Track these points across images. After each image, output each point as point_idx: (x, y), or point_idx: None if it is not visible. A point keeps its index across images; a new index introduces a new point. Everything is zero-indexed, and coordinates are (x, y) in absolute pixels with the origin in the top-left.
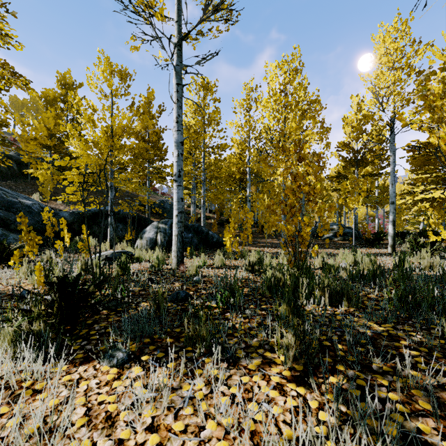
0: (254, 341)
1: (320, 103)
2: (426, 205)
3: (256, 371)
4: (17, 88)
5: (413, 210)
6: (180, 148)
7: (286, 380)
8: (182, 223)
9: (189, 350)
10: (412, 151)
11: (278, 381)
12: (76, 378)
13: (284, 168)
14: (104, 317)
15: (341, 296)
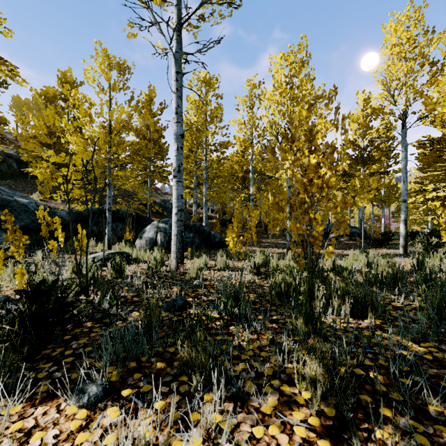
0: (265, 366)
1: (334, 87)
2: (436, 204)
3: (273, 417)
4: (5, 77)
5: (420, 209)
6: (180, 141)
7: (315, 433)
8: (182, 222)
9: (183, 380)
10: (423, 148)
11: (304, 436)
12: (29, 425)
13: (294, 160)
14: (87, 331)
15: (364, 305)
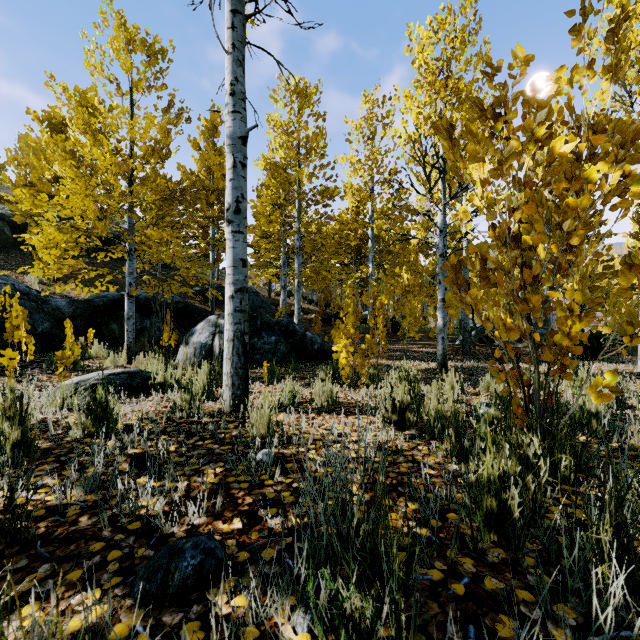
0: None
1: None
2: None
3: None
4: None
5: (634, 298)
6: (240, 151)
7: None
8: (243, 313)
9: None
10: None
11: None
12: None
13: (500, 159)
14: None
15: None
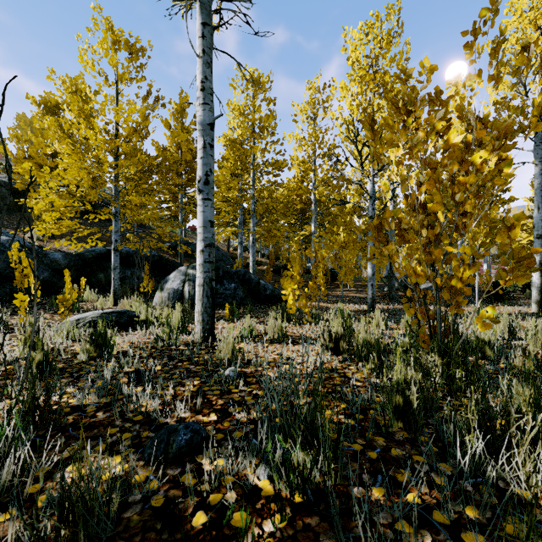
0: None
1: (492, 2)
2: None
3: None
4: None
5: None
6: (208, 135)
7: None
8: (211, 264)
9: None
10: None
11: None
12: None
13: (411, 146)
14: None
15: None
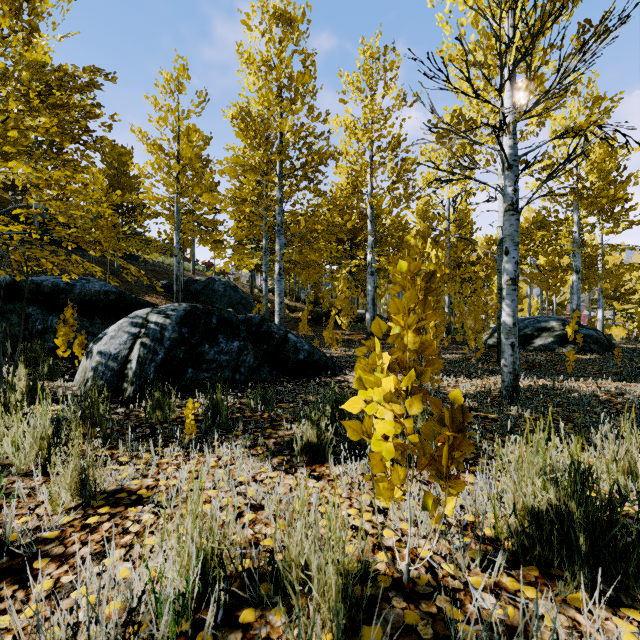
0: None
1: None
2: None
3: None
4: None
5: None
6: None
7: None
8: None
9: None
10: None
11: None
12: None
13: None
14: None
15: None
